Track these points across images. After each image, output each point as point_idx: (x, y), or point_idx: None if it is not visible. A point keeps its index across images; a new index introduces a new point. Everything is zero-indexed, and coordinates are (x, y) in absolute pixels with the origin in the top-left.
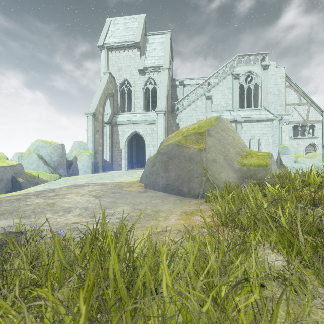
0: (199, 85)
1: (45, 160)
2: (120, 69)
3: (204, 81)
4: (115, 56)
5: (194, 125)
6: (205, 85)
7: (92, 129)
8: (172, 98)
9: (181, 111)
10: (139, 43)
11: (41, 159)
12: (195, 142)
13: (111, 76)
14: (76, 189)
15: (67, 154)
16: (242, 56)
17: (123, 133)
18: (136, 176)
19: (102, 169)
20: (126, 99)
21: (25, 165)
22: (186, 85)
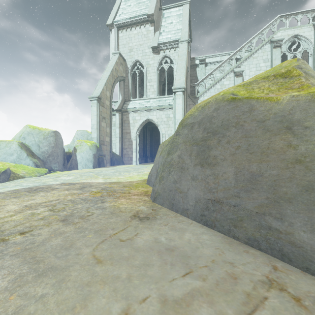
0: (225, 60)
1: (31, 150)
2: (131, 49)
3: (232, 54)
4: (126, 36)
5: (246, 81)
6: (234, 59)
7: (97, 116)
8: (192, 81)
9: (203, 93)
10: (152, 15)
11: (24, 148)
12: (276, 89)
13: (120, 57)
14: (13, 199)
15: (68, 145)
16: (285, 17)
17: (134, 122)
18: (146, 172)
19: (110, 163)
20: (139, 85)
21: (2, 156)
22: (208, 64)
